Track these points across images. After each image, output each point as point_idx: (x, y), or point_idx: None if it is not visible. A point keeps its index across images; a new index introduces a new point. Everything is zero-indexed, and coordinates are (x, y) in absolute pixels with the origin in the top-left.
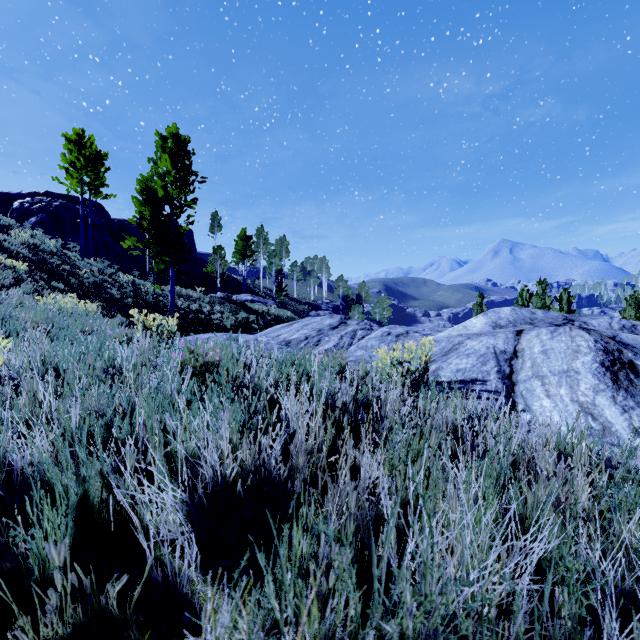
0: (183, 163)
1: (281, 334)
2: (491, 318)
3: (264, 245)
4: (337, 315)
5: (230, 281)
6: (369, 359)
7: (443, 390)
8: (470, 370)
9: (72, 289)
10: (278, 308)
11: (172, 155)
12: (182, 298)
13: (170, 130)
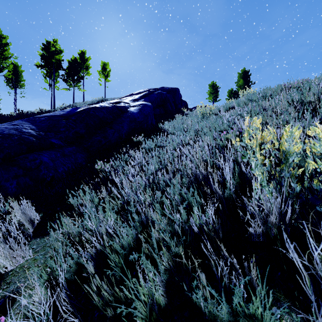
0: (247, 80)
1: None
2: None
3: None
4: None
5: None
6: None
7: None
8: None
9: None
10: None
11: (243, 78)
12: None
13: (242, 70)
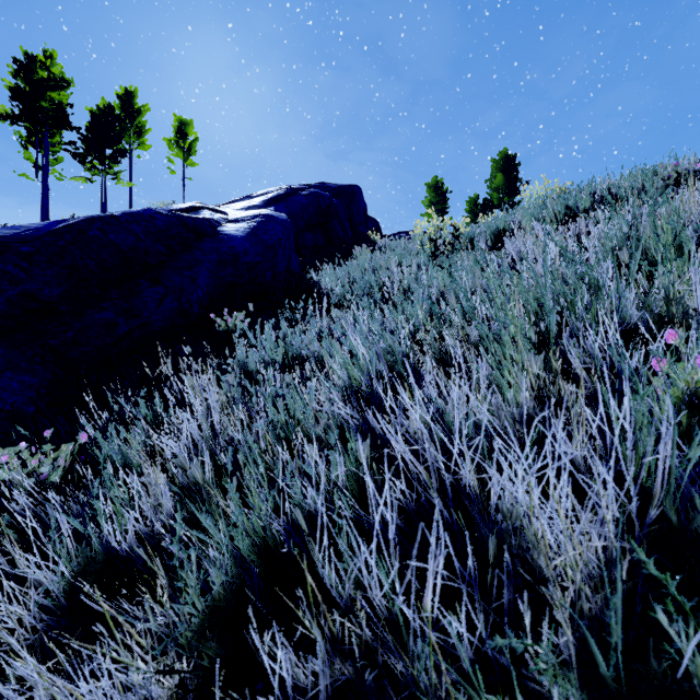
0: (511, 175)
1: None
2: None
3: None
4: None
5: None
6: None
7: None
8: None
9: None
10: None
11: (503, 172)
12: None
13: (502, 154)
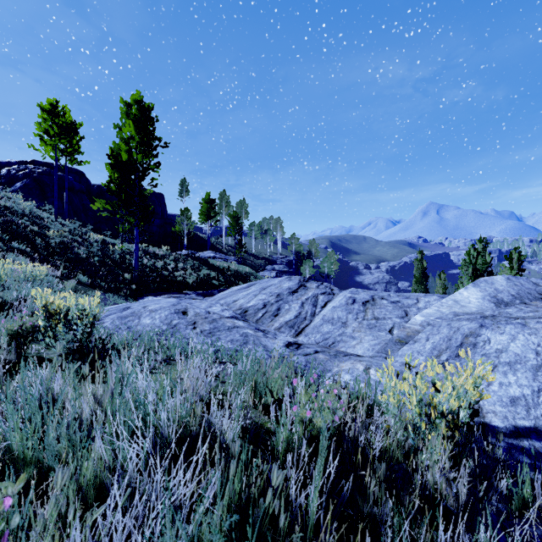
0: (147, 129)
1: (238, 299)
2: (487, 290)
3: (226, 207)
4: (295, 277)
5: (196, 239)
6: (340, 339)
7: (513, 455)
8: (536, 403)
9: (36, 249)
10: (238, 264)
11: (136, 121)
12: (148, 256)
13: (134, 97)
